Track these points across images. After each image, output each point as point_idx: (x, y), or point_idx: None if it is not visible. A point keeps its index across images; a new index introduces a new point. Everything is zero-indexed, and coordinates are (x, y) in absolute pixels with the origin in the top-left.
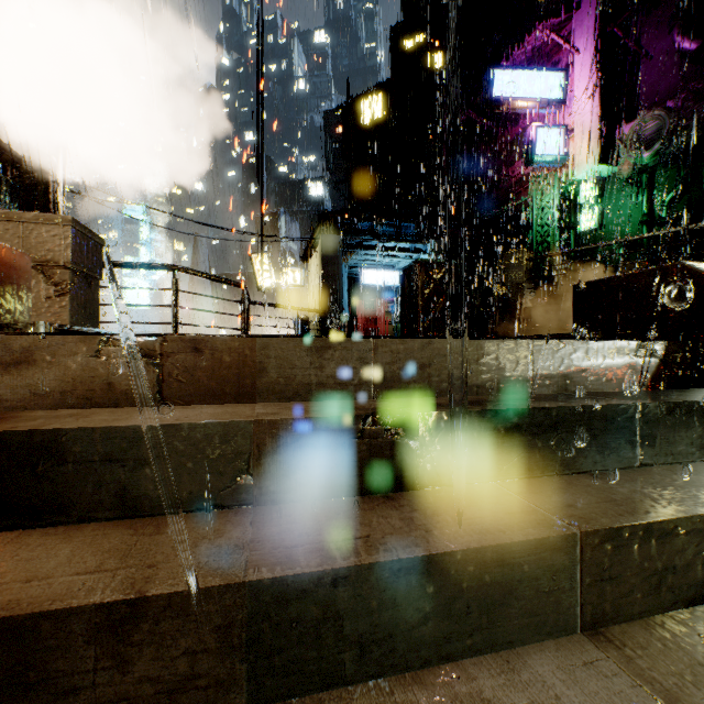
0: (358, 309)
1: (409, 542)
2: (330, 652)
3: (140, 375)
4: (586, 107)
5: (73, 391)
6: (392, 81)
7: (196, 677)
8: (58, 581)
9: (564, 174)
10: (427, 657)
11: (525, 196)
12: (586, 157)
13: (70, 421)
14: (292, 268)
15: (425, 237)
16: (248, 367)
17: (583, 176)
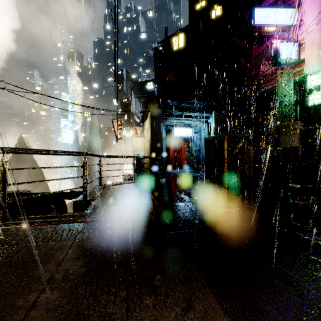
0: (170, 146)
1: None
2: None
3: None
4: (314, 28)
5: None
6: (188, 27)
7: None
8: None
9: (296, 71)
10: None
11: (268, 85)
12: (314, 59)
13: None
14: (135, 127)
15: (209, 109)
16: None
17: (311, 71)
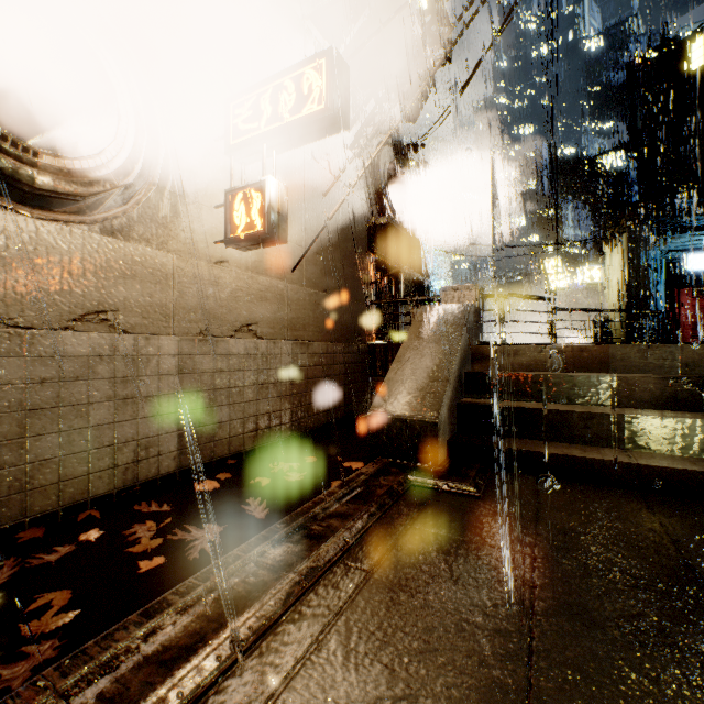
0: (680, 299)
1: (690, 417)
2: (655, 442)
3: (556, 360)
4: None
5: (531, 365)
6: None
7: (608, 436)
8: (565, 409)
9: None
10: (697, 454)
11: None
12: None
13: (544, 373)
14: (587, 267)
15: None
16: (604, 358)
17: None
